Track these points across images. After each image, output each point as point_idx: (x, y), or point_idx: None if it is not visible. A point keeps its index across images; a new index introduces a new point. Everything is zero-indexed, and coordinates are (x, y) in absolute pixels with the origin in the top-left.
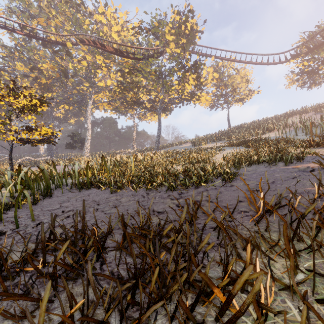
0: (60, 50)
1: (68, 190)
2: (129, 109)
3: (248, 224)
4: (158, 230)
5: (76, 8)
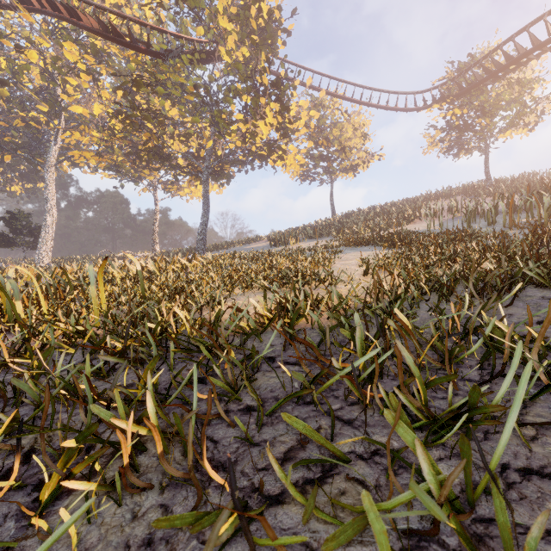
0: None
1: None
2: (145, 169)
3: None
4: None
5: None
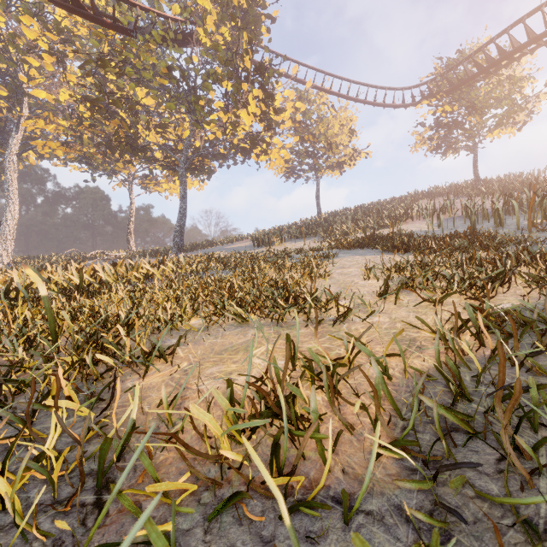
0: None
1: None
2: (118, 161)
3: None
4: None
5: None
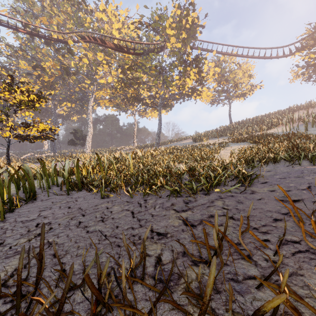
0: (62, 48)
1: (57, 191)
2: (130, 105)
3: (313, 272)
4: (158, 274)
5: (78, 6)
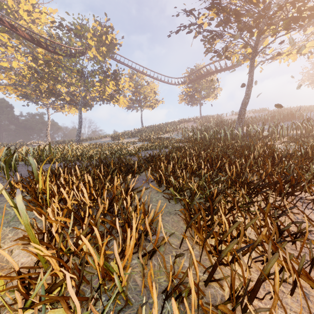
0: None
1: (22, 166)
2: (43, 98)
3: None
4: None
5: None
